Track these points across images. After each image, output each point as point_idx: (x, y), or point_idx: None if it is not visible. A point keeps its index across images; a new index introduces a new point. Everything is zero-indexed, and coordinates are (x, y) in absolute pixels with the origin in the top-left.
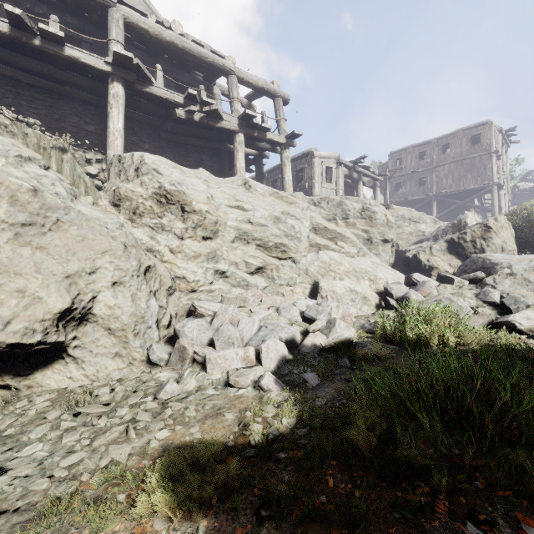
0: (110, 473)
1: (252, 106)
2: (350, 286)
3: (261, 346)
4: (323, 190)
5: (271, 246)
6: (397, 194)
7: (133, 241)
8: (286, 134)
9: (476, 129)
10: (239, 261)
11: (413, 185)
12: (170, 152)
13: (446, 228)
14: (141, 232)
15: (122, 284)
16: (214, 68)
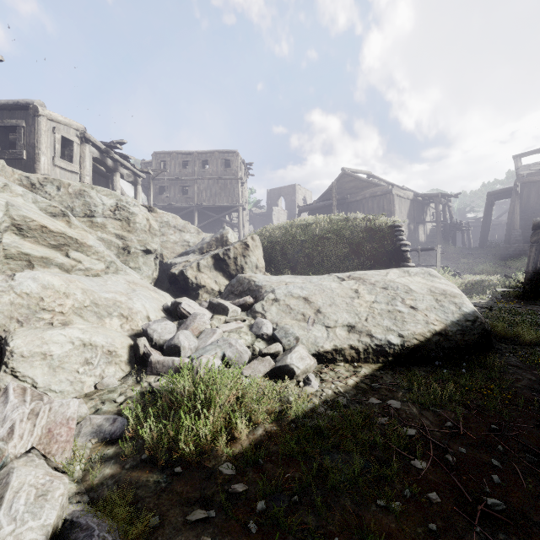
0: None
1: None
2: (82, 337)
3: None
4: (57, 169)
5: None
6: (162, 198)
7: None
8: None
9: (228, 155)
10: None
11: (177, 192)
12: None
13: (211, 241)
14: None
15: None
16: None
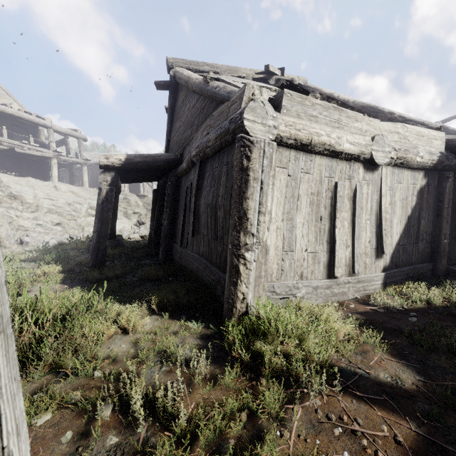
0: (12, 253)
1: (66, 135)
2: None
3: (49, 241)
4: None
5: (65, 215)
6: None
7: (5, 214)
8: (85, 158)
9: None
10: (49, 221)
11: None
12: (9, 161)
13: None
14: (2, 209)
15: (3, 226)
16: (38, 125)
